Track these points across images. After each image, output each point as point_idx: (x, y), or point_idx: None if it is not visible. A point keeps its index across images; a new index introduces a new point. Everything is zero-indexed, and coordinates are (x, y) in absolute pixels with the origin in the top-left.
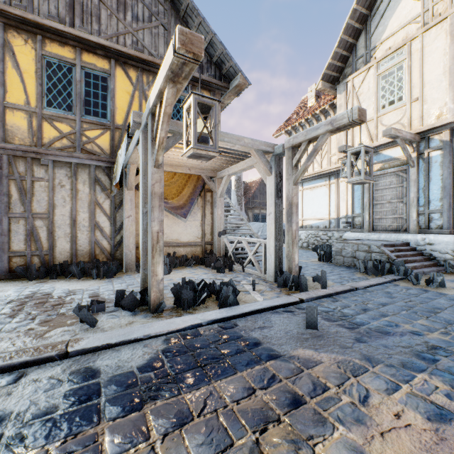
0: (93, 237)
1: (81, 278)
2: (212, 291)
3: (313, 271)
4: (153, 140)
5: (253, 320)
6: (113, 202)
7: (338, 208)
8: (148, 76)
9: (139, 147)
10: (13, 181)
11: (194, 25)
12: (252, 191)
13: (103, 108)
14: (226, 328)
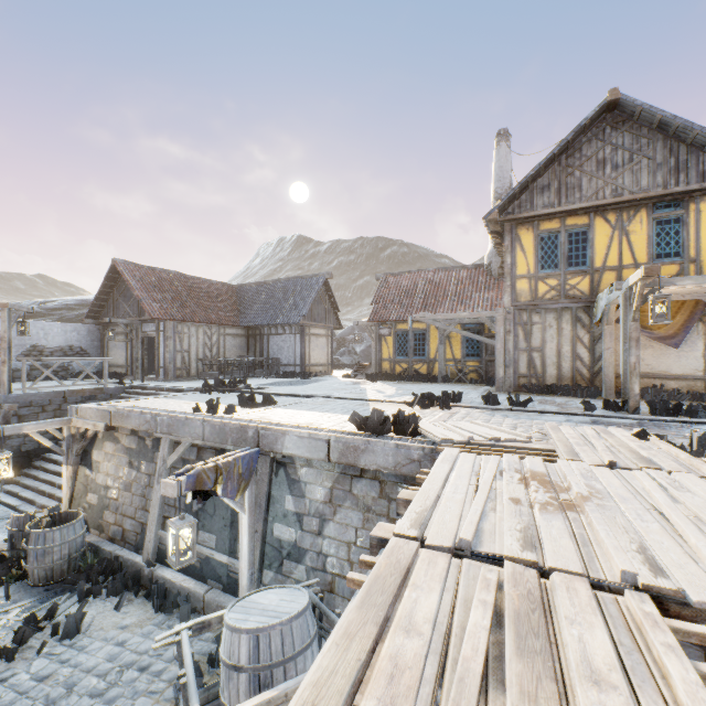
0: (574, 366)
1: (567, 396)
2: (688, 412)
3: None
4: (630, 304)
5: None
6: (591, 336)
7: None
8: (628, 212)
9: (619, 300)
10: (519, 326)
11: (687, 137)
12: None
13: (583, 258)
14: (685, 425)
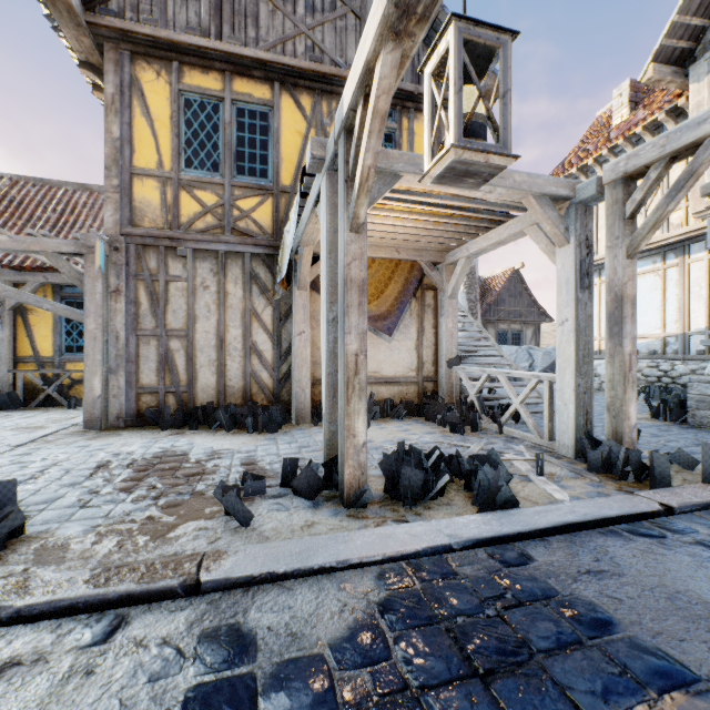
0: (249, 366)
1: (231, 430)
2: (455, 472)
3: (653, 439)
4: (348, 180)
5: (565, 548)
6: (276, 311)
7: (684, 315)
8: (330, 101)
9: (319, 208)
10: (142, 282)
11: None
12: (496, 291)
13: (263, 162)
14: (508, 564)
